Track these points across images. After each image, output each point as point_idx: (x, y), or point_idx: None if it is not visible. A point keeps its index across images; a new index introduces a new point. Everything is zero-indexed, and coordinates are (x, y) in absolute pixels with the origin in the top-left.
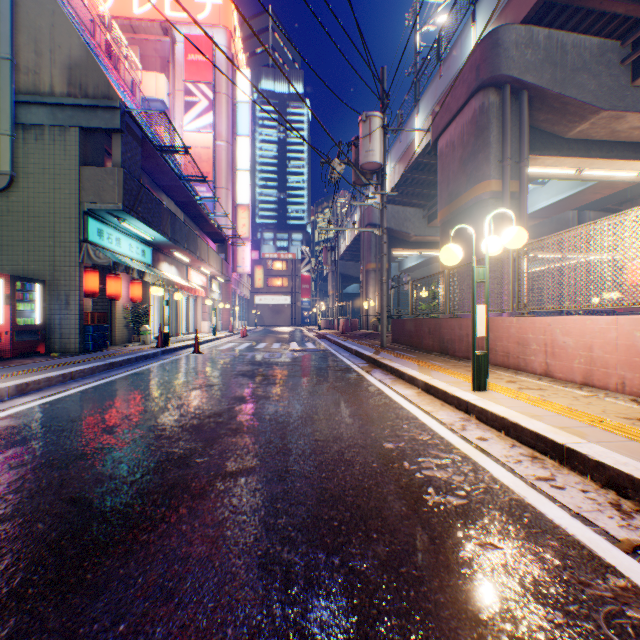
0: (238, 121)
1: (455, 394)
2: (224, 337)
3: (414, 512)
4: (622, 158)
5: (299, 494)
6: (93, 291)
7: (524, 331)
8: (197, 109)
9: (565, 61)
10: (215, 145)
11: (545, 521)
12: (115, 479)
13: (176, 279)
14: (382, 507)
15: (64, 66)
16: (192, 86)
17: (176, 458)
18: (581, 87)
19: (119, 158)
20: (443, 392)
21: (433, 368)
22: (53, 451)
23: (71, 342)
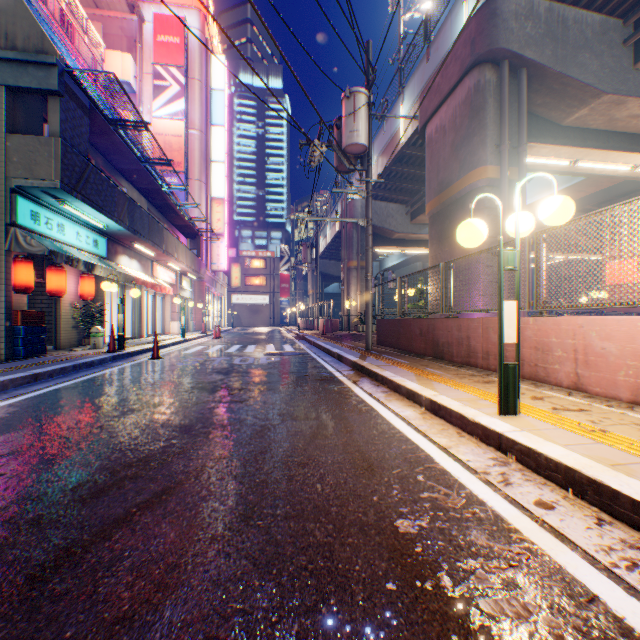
0: (213, 110)
1: (479, 421)
2: (195, 339)
3: None
4: (618, 149)
5: None
6: (25, 285)
7: (545, 334)
8: (167, 94)
9: (566, 37)
10: (187, 134)
11: None
12: None
13: (138, 274)
14: None
15: None
16: (162, 69)
17: (17, 583)
18: (583, 67)
19: (57, 126)
20: (460, 416)
21: (434, 378)
22: None
23: None
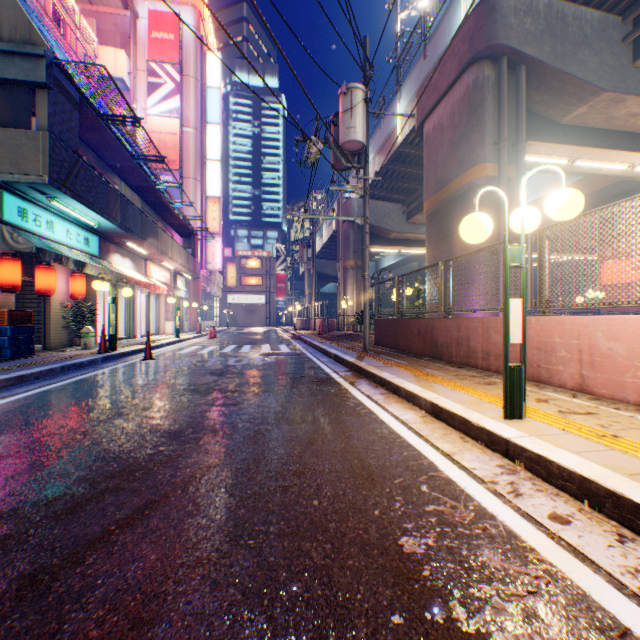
0: (208, 107)
1: (484, 426)
2: (189, 339)
3: None
4: (616, 148)
5: None
6: (12, 284)
7: (548, 334)
8: (162, 91)
9: (566, 34)
10: (182, 131)
11: None
12: None
13: (131, 273)
14: None
15: None
16: (156, 66)
17: None
18: (582, 64)
19: (45, 120)
20: (463, 420)
21: (433, 379)
22: None
23: None
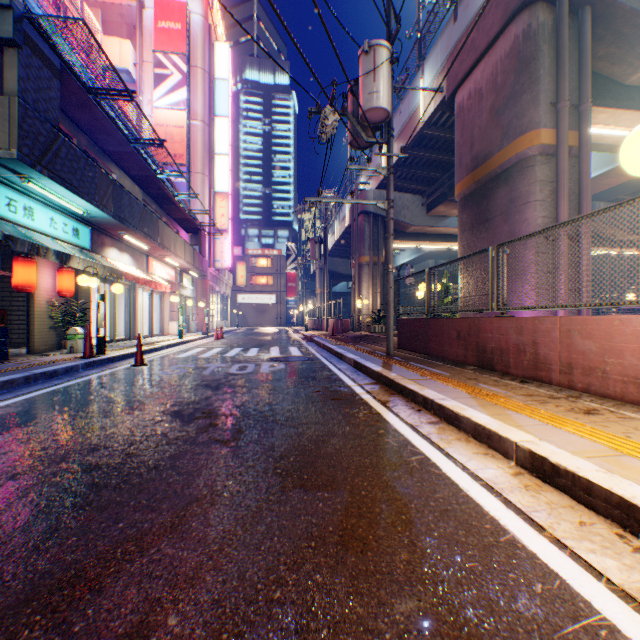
0: (216, 100)
1: None
2: (194, 340)
3: None
4: None
5: None
6: None
7: None
8: (169, 83)
9: None
10: (190, 125)
11: None
12: None
13: (128, 269)
14: None
15: None
16: (163, 57)
17: None
18: None
19: (14, 84)
20: (620, 503)
21: (503, 403)
22: None
23: None
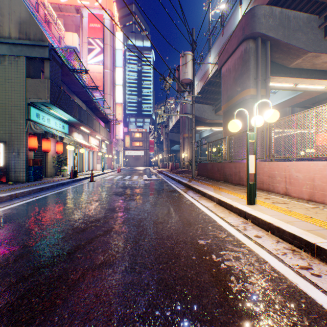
0: (116, 59)
1: (237, 207)
2: (108, 172)
3: (224, 300)
4: (318, 78)
5: (144, 284)
6: (33, 147)
7: (272, 170)
8: (94, 52)
9: (289, 25)
10: (104, 71)
11: (318, 307)
12: (18, 272)
13: (82, 141)
14: (201, 295)
15: (17, 22)
16: (92, 40)
17: (64, 254)
18: (298, 39)
19: (48, 74)
20: (230, 205)
21: (221, 190)
22: None
23: (21, 176)
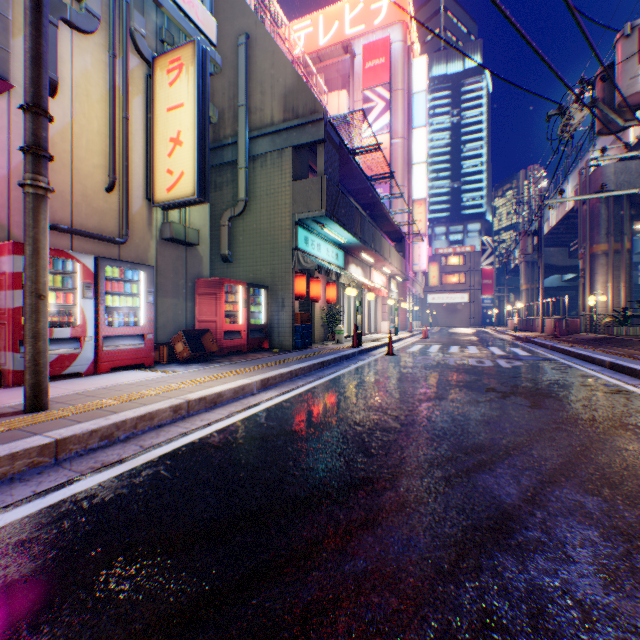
0: (413, 114)
1: None
2: (405, 338)
3: None
4: None
5: None
6: (300, 294)
7: None
8: (373, 114)
9: None
10: (390, 144)
11: None
12: (421, 550)
13: (362, 280)
14: None
15: (280, 97)
16: (368, 93)
17: (486, 528)
18: None
19: (322, 167)
20: None
21: None
22: (319, 470)
23: (285, 340)
